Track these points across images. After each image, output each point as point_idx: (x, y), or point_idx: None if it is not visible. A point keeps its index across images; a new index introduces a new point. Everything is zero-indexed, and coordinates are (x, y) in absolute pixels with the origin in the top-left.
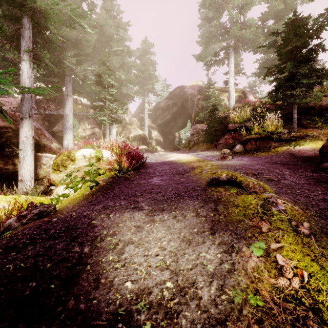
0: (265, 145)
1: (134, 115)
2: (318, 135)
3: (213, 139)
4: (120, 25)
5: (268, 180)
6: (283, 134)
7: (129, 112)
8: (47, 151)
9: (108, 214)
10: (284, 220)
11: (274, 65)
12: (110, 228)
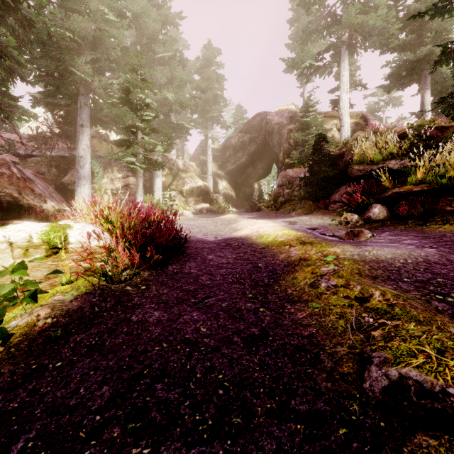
0: (442, 207)
1: (192, 158)
2: None
3: (321, 194)
4: (169, 20)
5: None
6: None
7: (188, 154)
8: (33, 216)
9: None
10: None
11: None
12: None
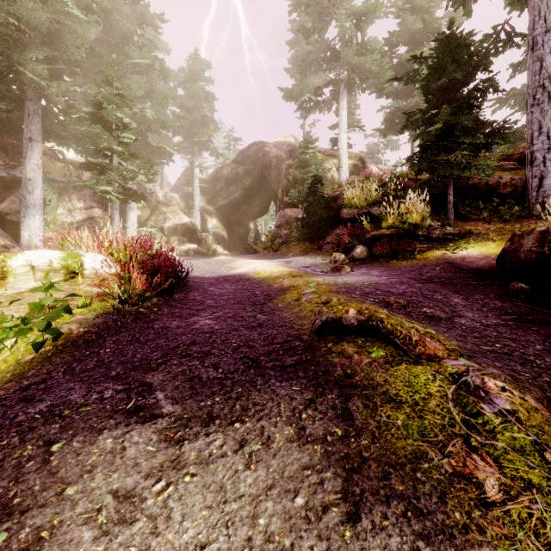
0: (405, 248)
1: (174, 188)
2: (486, 231)
3: (316, 235)
4: (146, 19)
5: (431, 317)
6: (433, 229)
7: (167, 183)
8: None
9: (48, 443)
10: (525, 448)
11: (419, 109)
12: (31, 510)
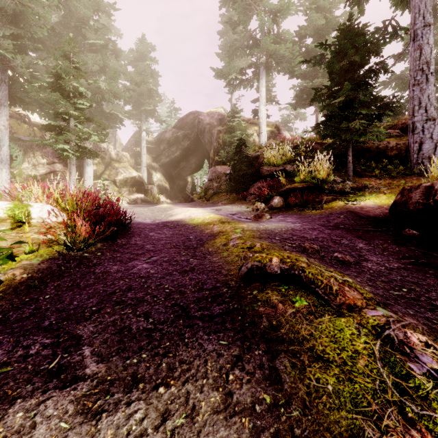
0: (314, 199)
1: (125, 148)
2: (378, 186)
3: (241, 188)
4: (101, 7)
5: (342, 262)
6: (336, 184)
7: (120, 144)
8: None
9: None
10: None
11: (325, 86)
12: None
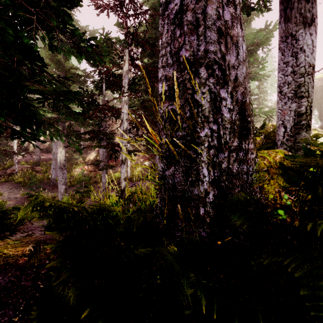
0: None
1: None
2: None
3: None
4: None
5: None
6: None
7: None
8: None
9: None
10: None
11: None
12: None
